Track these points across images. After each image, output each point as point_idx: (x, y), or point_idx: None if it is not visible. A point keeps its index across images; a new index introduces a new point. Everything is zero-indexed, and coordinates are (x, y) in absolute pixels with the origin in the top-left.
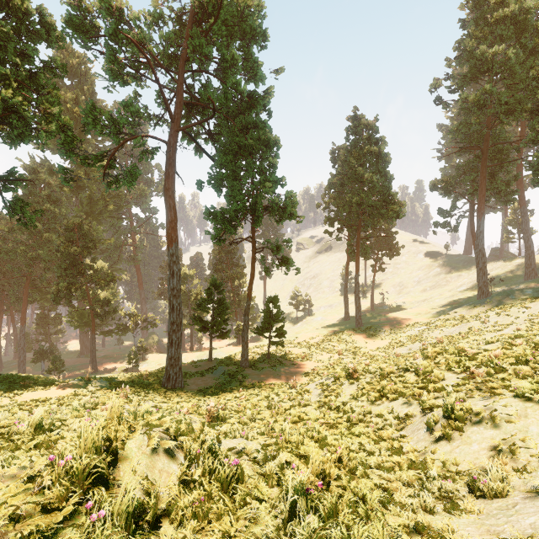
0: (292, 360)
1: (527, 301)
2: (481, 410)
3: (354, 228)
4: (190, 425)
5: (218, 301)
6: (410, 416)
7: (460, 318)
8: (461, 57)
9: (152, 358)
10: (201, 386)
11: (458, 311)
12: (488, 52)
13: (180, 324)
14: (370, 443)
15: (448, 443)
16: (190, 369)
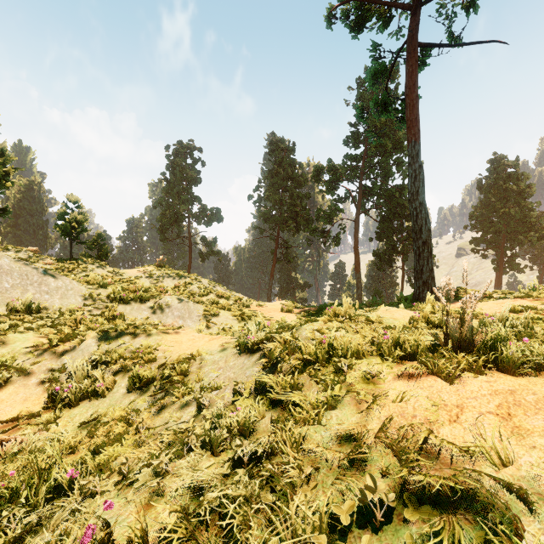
0: None
1: None
2: None
3: (500, 248)
4: None
5: None
6: None
7: None
8: None
9: None
10: None
11: None
12: None
13: None
14: None
15: None
16: None
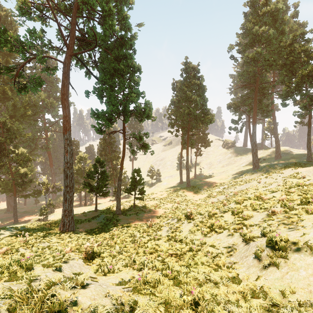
0: (149, 209)
1: (280, 170)
2: (297, 240)
3: (186, 129)
4: (29, 288)
5: (101, 172)
6: (236, 245)
7: (245, 180)
8: (244, 34)
9: (58, 211)
10: (88, 229)
11: (243, 176)
12: (259, 31)
13: (72, 187)
14: (211, 271)
15: (277, 269)
16: (82, 217)
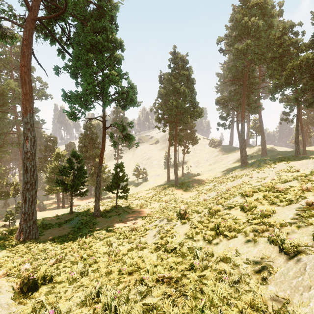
0: (134, 209)
1: (270, 165)
2: None
3: (174, 124)
4: None
5: (78, 168)
6: (268, 259)
7: (235, 176)
8: (232, 27)
9: None
10: (55, 236)
11: (233, 173)
12: (248, 23)
13: (34, 184)
14: None
15: None
16: (52, 221)
